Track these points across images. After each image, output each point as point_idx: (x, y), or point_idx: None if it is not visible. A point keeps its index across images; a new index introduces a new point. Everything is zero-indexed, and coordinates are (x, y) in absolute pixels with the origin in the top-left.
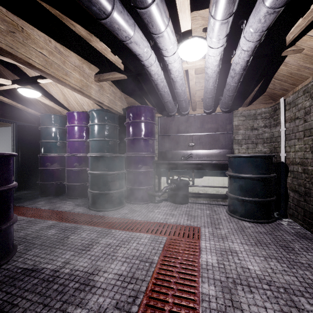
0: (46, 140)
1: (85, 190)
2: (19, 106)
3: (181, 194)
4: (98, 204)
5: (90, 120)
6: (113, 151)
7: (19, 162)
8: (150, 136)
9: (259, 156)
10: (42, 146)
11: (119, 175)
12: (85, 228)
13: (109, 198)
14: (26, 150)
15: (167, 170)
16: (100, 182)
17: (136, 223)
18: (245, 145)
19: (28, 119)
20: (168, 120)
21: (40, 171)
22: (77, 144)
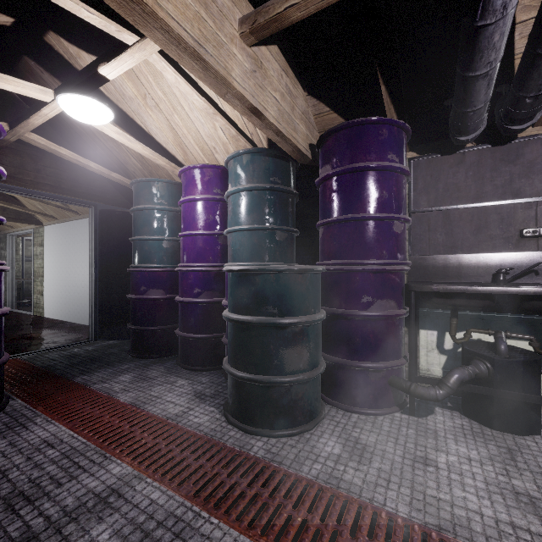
0: (142, 236)
1: (218, 350)
2: (93, 166)
3: (518, 402)
4: (250, 411)
5: (230, 182)
6: (284, 257)
7: (102, 283)
8: (397, 210)
9: None
10: (135, 249)
11: (309, 328)
12: (209, 540)
13: (281, 397)
14: (114, 260)
15: (438, 313)
16: (256, 348)
17: (400, 541)
18: None
19: (118, 198)
20: (443, 163)
21: (131, 302)
22: (201, 242)
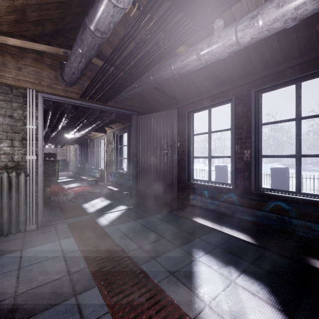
0: None
1: None
2: None
3: None
4: None
5: None
6: None
7: None
8: None
9: (62, 159)
10: None
11: None
12: None
13: None
14: None
15: None
16: None
17: None
18: (61, 157)
19: None
20: None
21: None
22: None
